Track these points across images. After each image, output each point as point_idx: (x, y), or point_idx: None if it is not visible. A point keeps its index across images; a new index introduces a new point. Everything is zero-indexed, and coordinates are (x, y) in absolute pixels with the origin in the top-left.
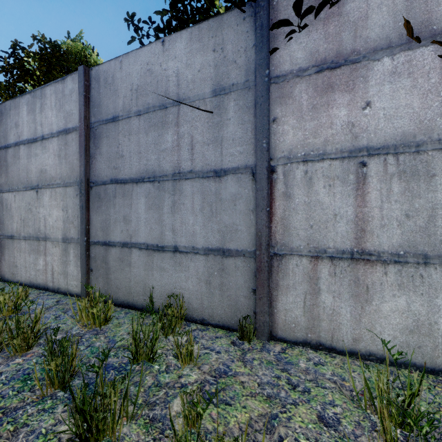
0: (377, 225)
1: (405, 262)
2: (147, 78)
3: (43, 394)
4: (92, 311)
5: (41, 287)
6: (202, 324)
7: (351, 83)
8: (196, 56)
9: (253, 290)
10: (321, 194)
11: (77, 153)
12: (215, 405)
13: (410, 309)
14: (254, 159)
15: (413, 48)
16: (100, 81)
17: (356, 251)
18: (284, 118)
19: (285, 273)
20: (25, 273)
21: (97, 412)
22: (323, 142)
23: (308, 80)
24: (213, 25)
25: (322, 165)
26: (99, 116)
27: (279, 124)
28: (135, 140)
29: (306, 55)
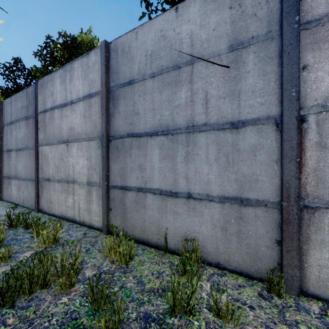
0: None
1: None
2: (161, 43)
3: None
4: (119, 250)
5: (70, 220)
6: (217, 268)
7: None
8: (211, 16)
9: (276, 241)
10: None
11: (98, 113)
12: None
13: None
14: (278, 110)
15: None
16: (118, 51)
17: None
18: (317, 64)
19: (319, 227)
20: (58, 208)
21: None
22: None
23: None
24: None
25: None
26: (117, 81)
27: (310, 71)
28: (150, 99)
29: None
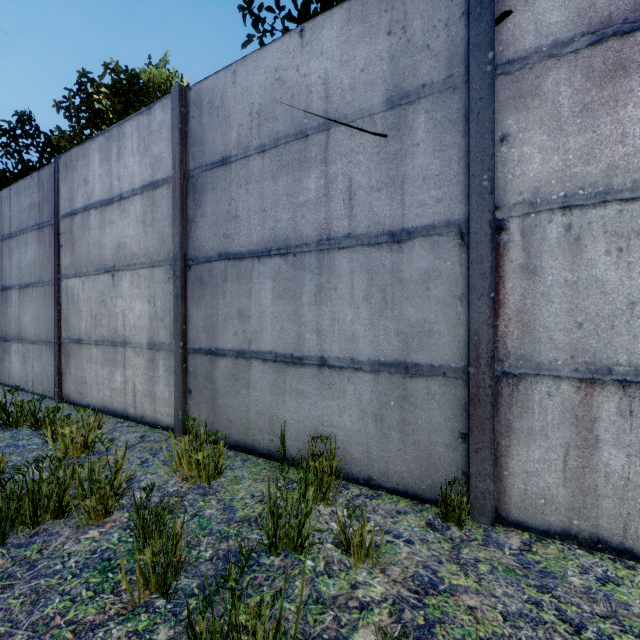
0: None
1: None
2: (275, 92)
3: (133, 601)
4: (197, 456)
5: (118, 414)
6: (367, 487)
7: None
8: (357, 47)
9: (461, 435)
10: (601, 266)
11: (168, 217)
12: None
13: None
14: (464, 210)
15: None
16: (203, 105)
17: None
18: (522, 134)
19: (525, 407)
20: (97, 393)
21: None
22: (605, 171)
23: (572, 61)
24: None
25: (604, 213)
26: (202, 158)
27: (513, 145)
28: (257, 191)
29: (570, 16)
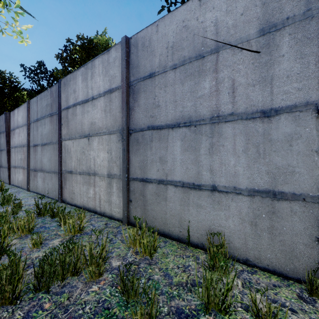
0: None
1: None
2: (183, 34)
3: None
4: (143, 241)
5: (91, 210)
6: (245, 265)
7: None
8: (238, 1)
9: (317, 239)
10: None
11: (119, 107)
12: None
13: None
14: None
15: None
16: (138, 46)
17: None
18: None
19: None
20: (80, 199)
21: None
22: None
23: None
24: None
25: None
26: (137, 75)
27: None
28: (171, 91)
29: None
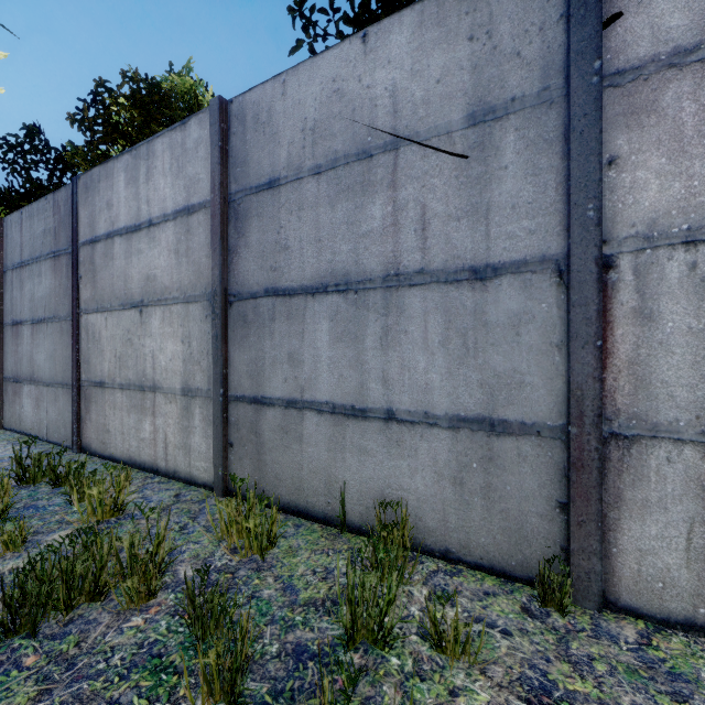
0: None
1: None
2: (333, 106)
3: None
4: (248, 525)
5: (146, 468)
6: (444, 560)
7: None
8: (432, 55)
9: (559, 504)
10: None
11: (206, 246)
12: None
13: None
14: (562, 244)
15: None
16: (246, 120)
17: None
18: (635, 156)
19: (639, 474)
20: (123, 444)
21: None
22: None
23: (698, 71)
24: None
25: None
26: (245, 181)
27: (623, 169)
28: (311, 219)
29: (695, 19)
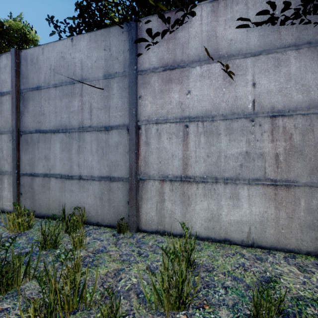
0: (193, 161)
1: (207, 181)
2: (61, 62)
3: None
4: (18, 220)
5: None
6: (97, 226)
7: (181, 79)
8: (93, 52)
9: (128, 202)
10: (165, 143)
11: (10, 110)
12: (89, 267)
13: (209, 208)
14: (128, 121)
15: (210, 63)
16: (28, 60)
17: (183, 176)
18: (145, 96)
19: (146, 190)
20: None
21: (7, 273)
22: (166, 112)
23: (158, 75)
24: (104, 33)
25: (166, 126)
26: (27, 85)
27: (142, 100)
28: (53, 104)
29: (158, 60)
